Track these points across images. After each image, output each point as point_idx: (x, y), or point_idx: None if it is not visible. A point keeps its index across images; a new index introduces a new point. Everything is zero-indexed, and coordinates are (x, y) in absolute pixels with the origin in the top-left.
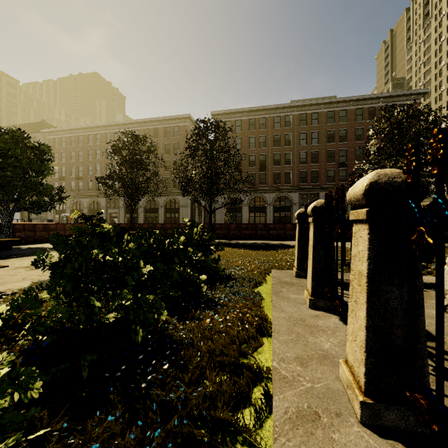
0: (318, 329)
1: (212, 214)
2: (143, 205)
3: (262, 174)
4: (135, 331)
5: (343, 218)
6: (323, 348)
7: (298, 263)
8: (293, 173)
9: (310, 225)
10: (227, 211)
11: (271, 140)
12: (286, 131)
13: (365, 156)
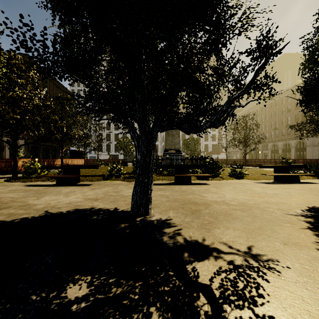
0: None
1: None
2: (281, 147)
3: None
4: None
5: None
6: None
7: None
8: None
9: None
10: None
11: None
12: None
13: None
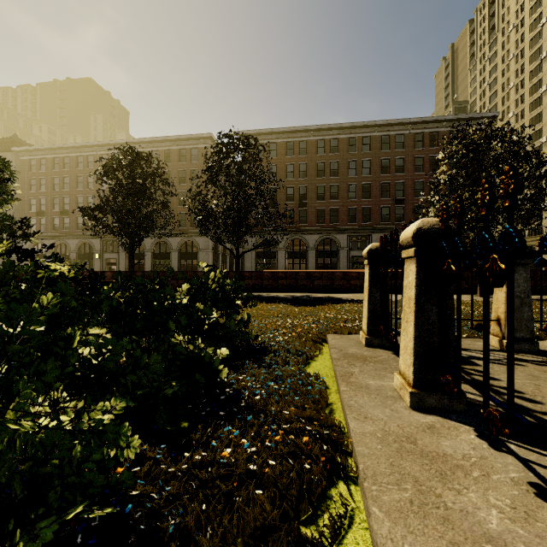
0: (451, 465)
1: (240, 261)
2: (151, 248)
3: (303, 211)
4: (30, 523)
5: (518, 237)
6: (490, 533)
7: (369, 325)
8: (340, 211)
9: (406, 263)
10: (258, 256)
11: (314, 169)
12: (332, 158)
13: (426, 191)
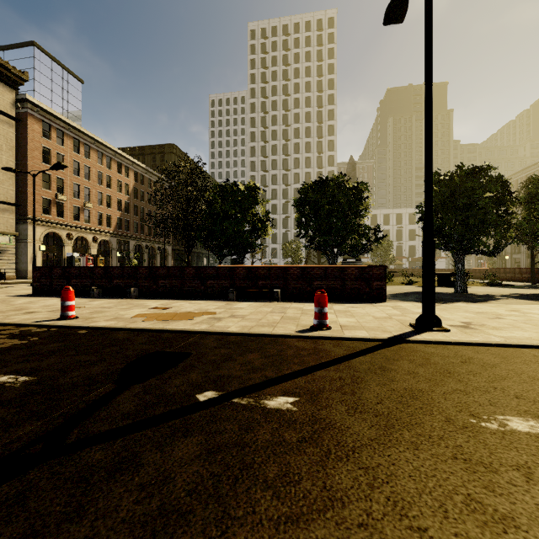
0: None
1: None
2: None
3: None
4: None
5: None
6: None
7: None
8: None
9: None
10: None
11: None
12: None
13: None
